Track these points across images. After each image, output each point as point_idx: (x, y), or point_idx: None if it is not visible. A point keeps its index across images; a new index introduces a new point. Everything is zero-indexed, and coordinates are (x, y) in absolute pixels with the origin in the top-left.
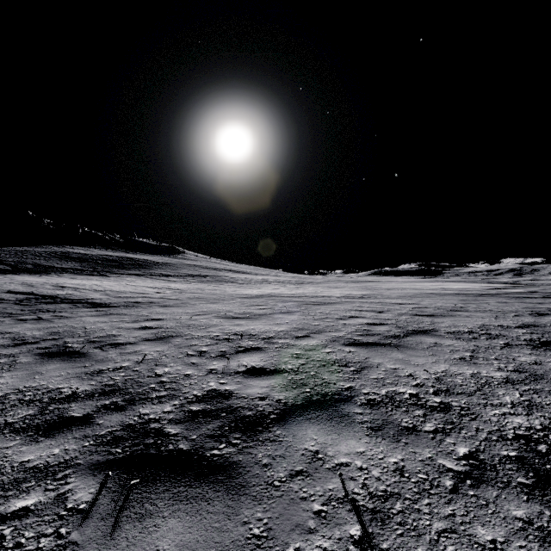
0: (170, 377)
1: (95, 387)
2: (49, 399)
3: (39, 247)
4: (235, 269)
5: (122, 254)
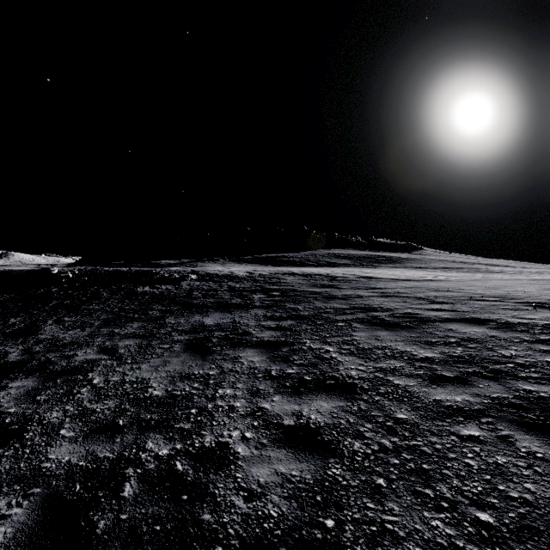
0: (526, 296)
1: (485, 296)
2: (467, 297)
3: (317, 251)
4: (489, 262)
5: (371, 253)
